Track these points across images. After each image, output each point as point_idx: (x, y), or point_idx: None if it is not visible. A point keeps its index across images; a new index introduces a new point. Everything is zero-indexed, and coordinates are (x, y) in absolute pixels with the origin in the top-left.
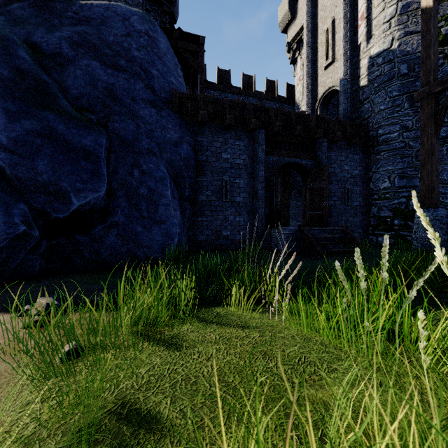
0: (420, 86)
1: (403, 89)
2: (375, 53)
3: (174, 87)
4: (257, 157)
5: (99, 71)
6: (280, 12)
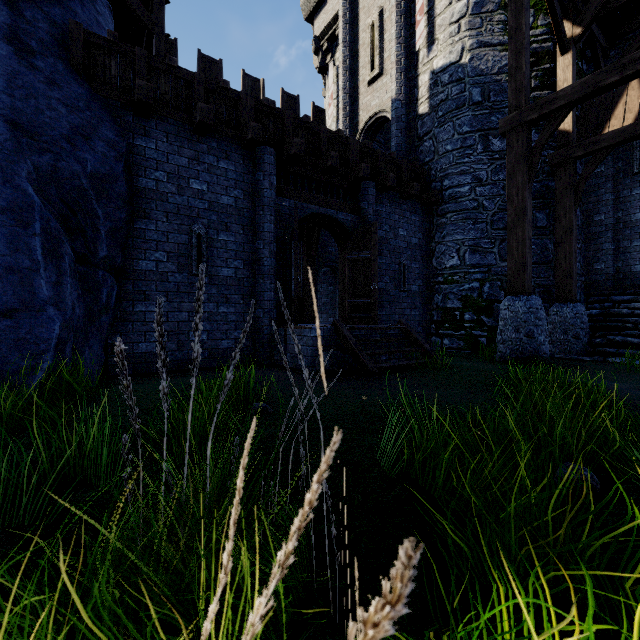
0: (496, 123)
1: (476, 123)
2: (439, 67)
3: (79, 21)
4: (261, 196)
5: None
6: None
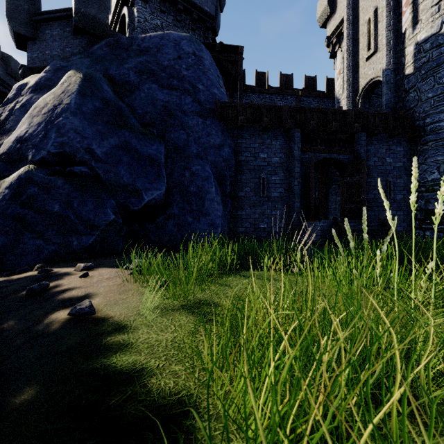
0: None
1: None
2: (422, 39)
3: (217, 97)
4: (292, 154)
5: (157, 92)
6: (319, 8)
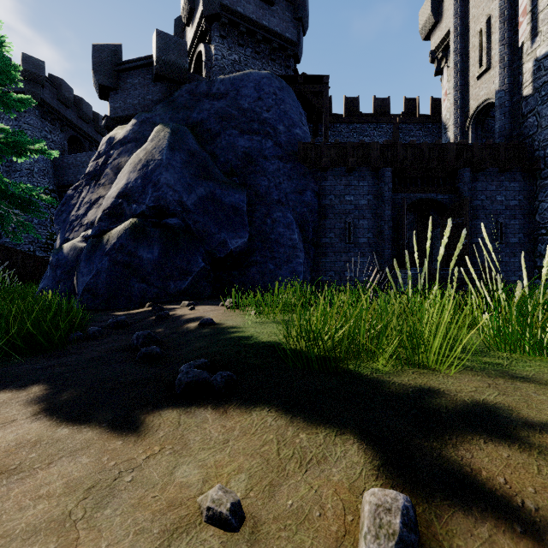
0: None
1: None
2: (542, 54)
3: (299, 138)
4: (382, 196)
5: (238, 138)
6: (421, 18)
